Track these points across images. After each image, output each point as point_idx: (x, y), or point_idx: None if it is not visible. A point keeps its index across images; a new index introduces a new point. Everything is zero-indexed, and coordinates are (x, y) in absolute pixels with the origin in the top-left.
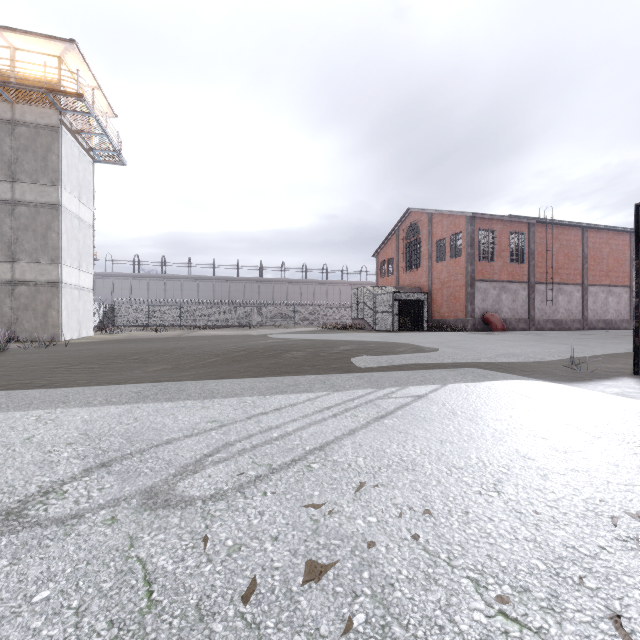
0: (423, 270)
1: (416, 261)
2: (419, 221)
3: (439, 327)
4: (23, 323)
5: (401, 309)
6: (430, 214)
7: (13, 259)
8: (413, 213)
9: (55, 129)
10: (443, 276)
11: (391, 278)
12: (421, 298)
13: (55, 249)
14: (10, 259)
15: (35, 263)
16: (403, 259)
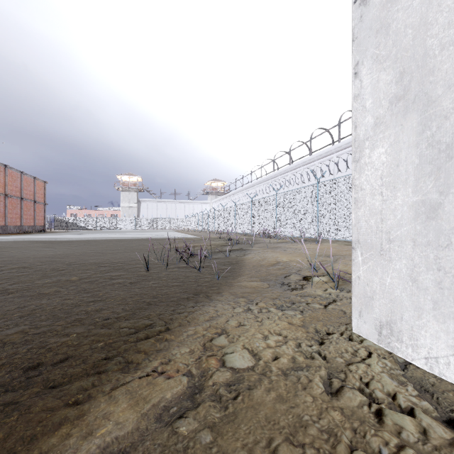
0: None
1: None
2: None
3: None
4: None
5: None
6: None
7: None
8: None
9: None
10: None
11: None
12: None
13: None
14: None
15: None
16: None
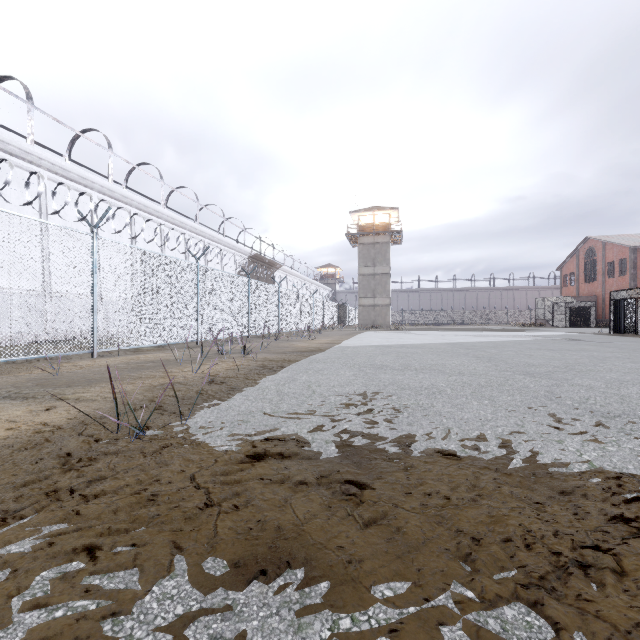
0: (598, 283)
1: (593, 276)
2: (595, 246)
3: (605, 325)
4: (377, 321)
5: (576, 312)
6: (603, 243)
7: (374, 296)
8: (590, 240)
9: (388, 243)
10: (613, 288)
11: (572, 288)
12: (589, 305)
13: (388, 291)
14: (373, 296)
15: (381, 297)
16: (582, 274)
